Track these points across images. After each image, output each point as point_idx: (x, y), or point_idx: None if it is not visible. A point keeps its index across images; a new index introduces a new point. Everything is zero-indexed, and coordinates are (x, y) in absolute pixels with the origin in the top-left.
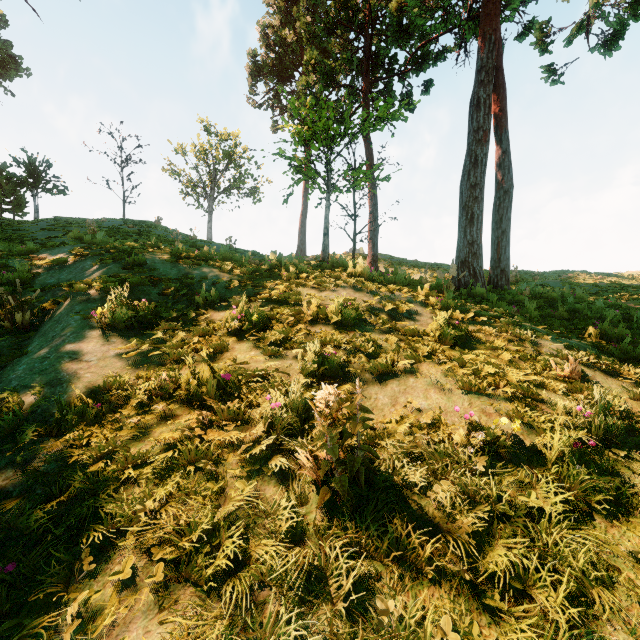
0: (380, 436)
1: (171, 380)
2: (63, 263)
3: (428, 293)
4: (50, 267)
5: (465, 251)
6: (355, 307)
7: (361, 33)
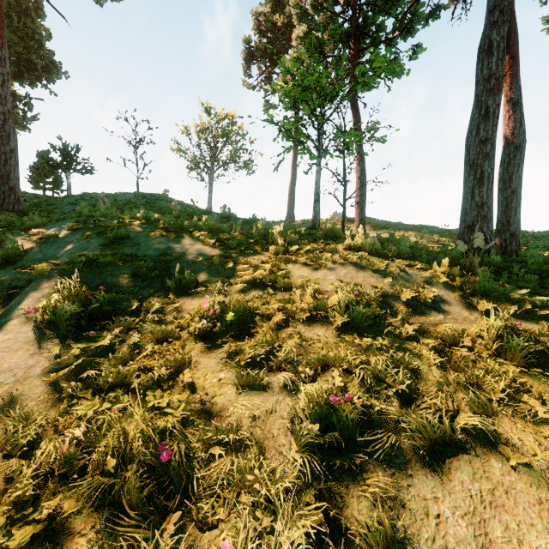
0: None
1: (90, 435)
2: (55, 237)
3: (447, 269)
4: (44, 241)
5: (473, 214)
6: (365, 299)
7: (349, 4)
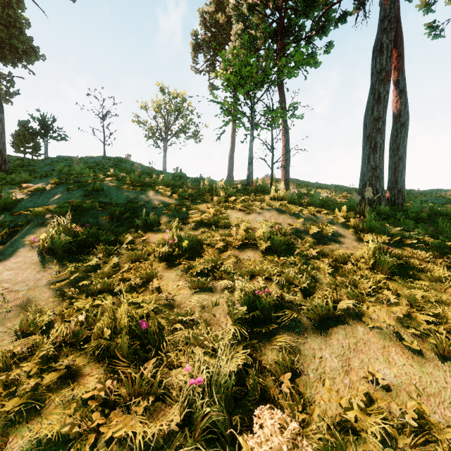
0: (343, 445)
1: (89, 320)
2: (42, 190)
3: (345, 214)
4: (33, 193)
5: (369, 175)
6: (283, 232)
7: (276, 8)
